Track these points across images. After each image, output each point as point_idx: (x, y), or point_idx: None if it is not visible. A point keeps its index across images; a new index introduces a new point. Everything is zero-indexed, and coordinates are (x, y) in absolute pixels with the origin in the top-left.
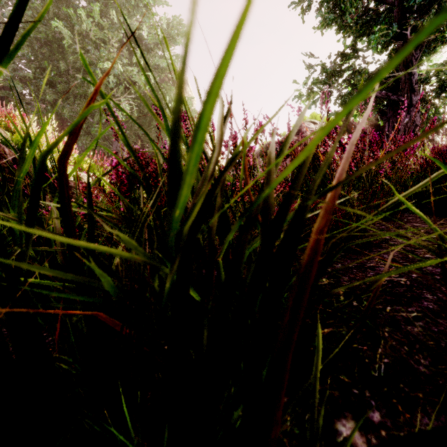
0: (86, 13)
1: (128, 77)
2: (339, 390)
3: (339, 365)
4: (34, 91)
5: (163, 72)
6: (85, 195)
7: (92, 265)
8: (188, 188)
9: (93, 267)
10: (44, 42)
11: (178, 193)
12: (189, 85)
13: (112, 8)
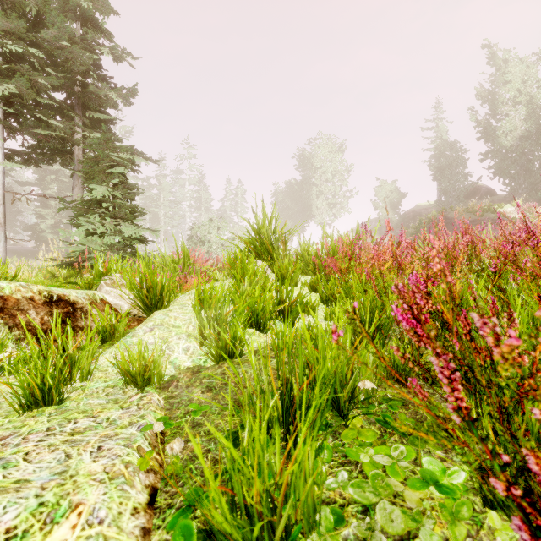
0: None
1: None
2: None
3: None
4: None
5: None
6: None
7: None
8: None
9: None
10: None
11: None
12: None
13: None
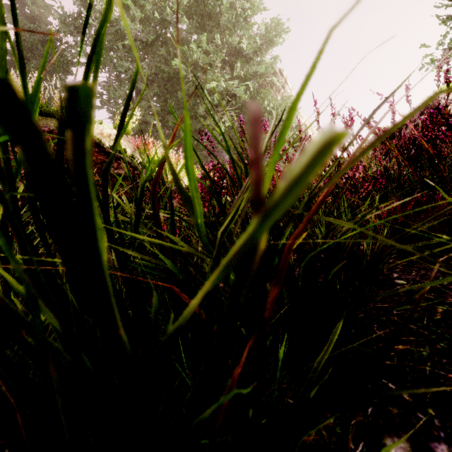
0: (196, 45)
1: (229, 91)
2: (400, 408)
3: (407, 385)
4: (161, 121)
5: (262, 77)
6: (178, 205)
7: (157, 252)
8: (200, 204)
9: (158, 253)
10: (167, 80)
11: (194, 207)
12: (288, 83)
13: (216, 33)
